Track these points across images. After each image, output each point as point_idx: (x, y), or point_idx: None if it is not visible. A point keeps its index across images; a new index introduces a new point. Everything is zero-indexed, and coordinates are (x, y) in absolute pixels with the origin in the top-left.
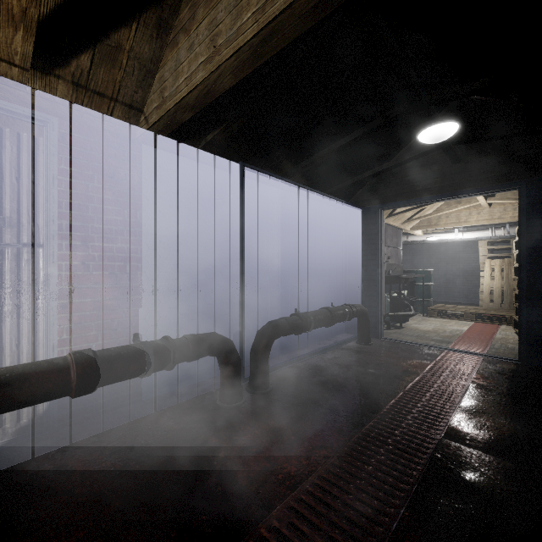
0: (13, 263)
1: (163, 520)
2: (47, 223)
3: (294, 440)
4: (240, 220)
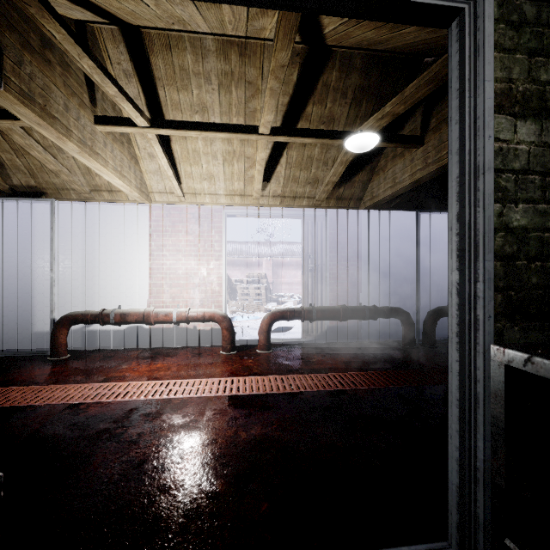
0: (315, 272)
1: (374, 362)
2: (325, 255)
3: (439, 361)
4: (416, 245)
